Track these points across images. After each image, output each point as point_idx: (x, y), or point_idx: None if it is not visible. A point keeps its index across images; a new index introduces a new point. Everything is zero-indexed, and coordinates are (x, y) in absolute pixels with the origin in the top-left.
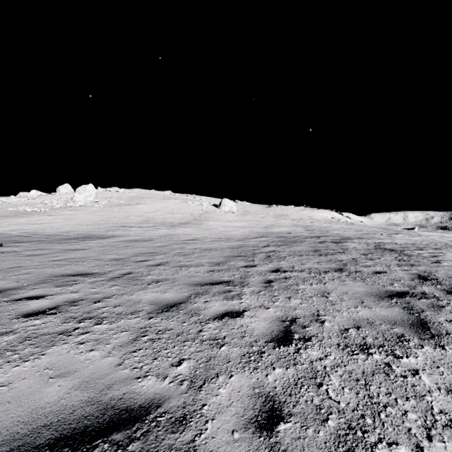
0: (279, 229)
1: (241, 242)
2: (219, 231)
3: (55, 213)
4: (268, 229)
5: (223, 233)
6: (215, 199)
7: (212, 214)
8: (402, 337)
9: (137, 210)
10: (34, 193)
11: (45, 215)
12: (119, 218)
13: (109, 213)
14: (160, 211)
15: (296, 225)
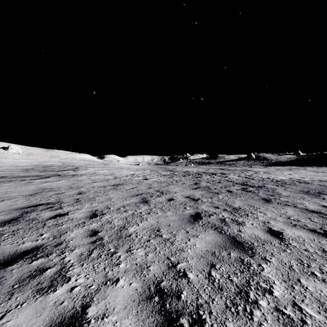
0: (47, 163)
1: (24, 167)
2: (10, 164)
3: None
4: (41, 163)
5: (13, 164)
6: (2, 143)
7: (2, 154)
8: (44, 172)
9: None
10: None
11: None
12: None
13: None
14: None
15: (60, 161)
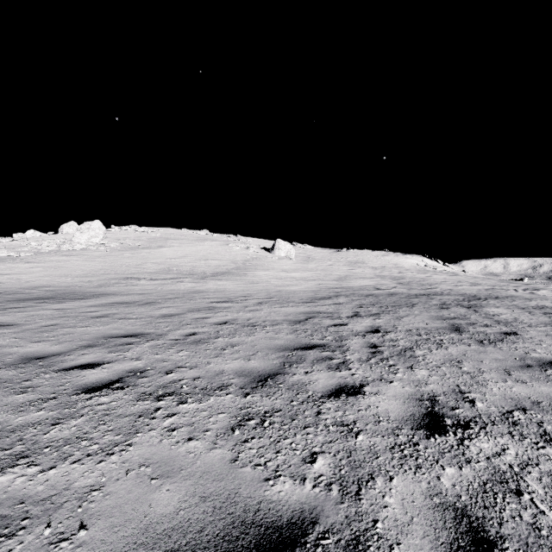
0: (359, 283)
1: (308, 307)
2: (271, 285)
3: (38, 259)
4: (343, 283)
5: (277, 289)
6: (267, 241)
7: (262, 260)
8: None
9: (157, 255)
10: (31, 234)
11: (22, 262)
12: (127, 266)
13: (116, 259)
14: (190, 256)
15: (380, 276)
